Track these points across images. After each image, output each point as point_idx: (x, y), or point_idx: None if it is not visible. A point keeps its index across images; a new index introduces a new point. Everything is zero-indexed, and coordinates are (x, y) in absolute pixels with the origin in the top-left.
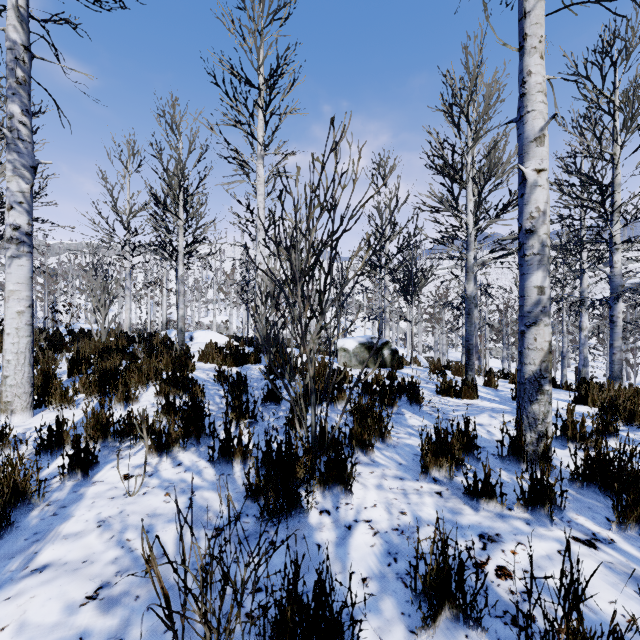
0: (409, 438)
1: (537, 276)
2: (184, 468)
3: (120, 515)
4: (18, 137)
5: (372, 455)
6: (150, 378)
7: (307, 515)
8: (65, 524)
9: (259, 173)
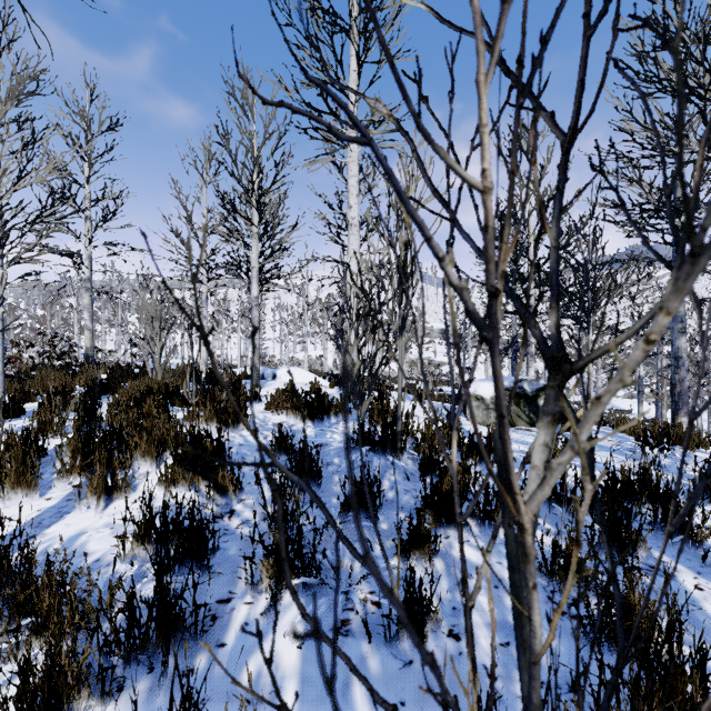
0: None
1: None
2: None
3: None
4: None
5: None
6: (167, 445)
7: None
8: None
9: (351, 146)
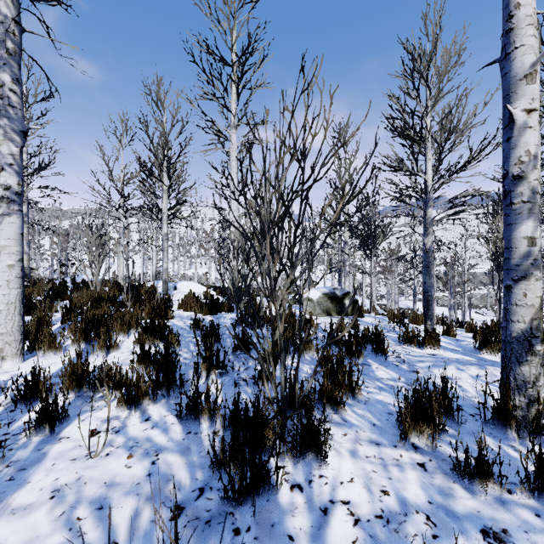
0: (379, 393)
1: (527, 226)
2: (152, 424)
3: (77, 483)
4: (8, 104)
5: (343, 413)
6: (131, 326)
7: (277, 492)
8: (18, 493)
9: (232, 141)
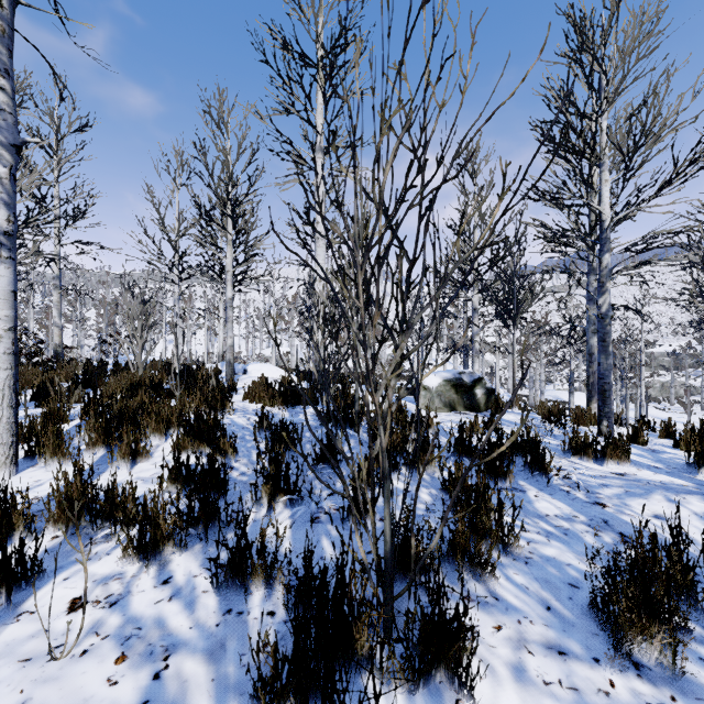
0: (548, 543)
1: None
2: (171, 590)
3: None
4: None
5: (492, 583)
6: (172, 424)
7: None
8: None
9: (318, 169)
